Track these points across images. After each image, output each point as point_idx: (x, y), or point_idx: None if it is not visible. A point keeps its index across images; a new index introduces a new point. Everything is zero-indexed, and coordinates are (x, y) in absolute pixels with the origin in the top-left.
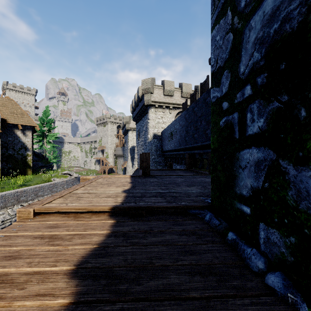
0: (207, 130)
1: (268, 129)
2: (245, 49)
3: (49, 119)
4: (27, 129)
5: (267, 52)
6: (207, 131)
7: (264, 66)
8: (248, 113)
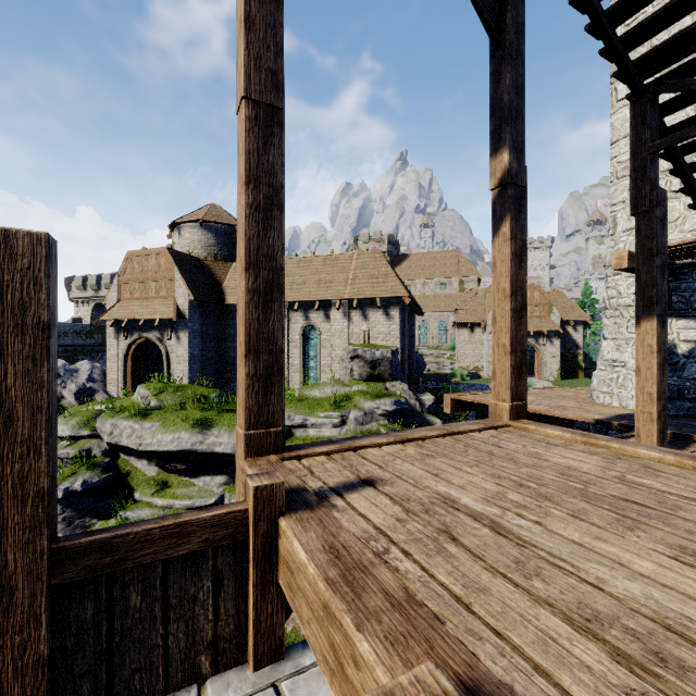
0: None
1: None
2: None
3: (594, 300)
4: (578, 323)
5: None
6: None
7: None
8: None
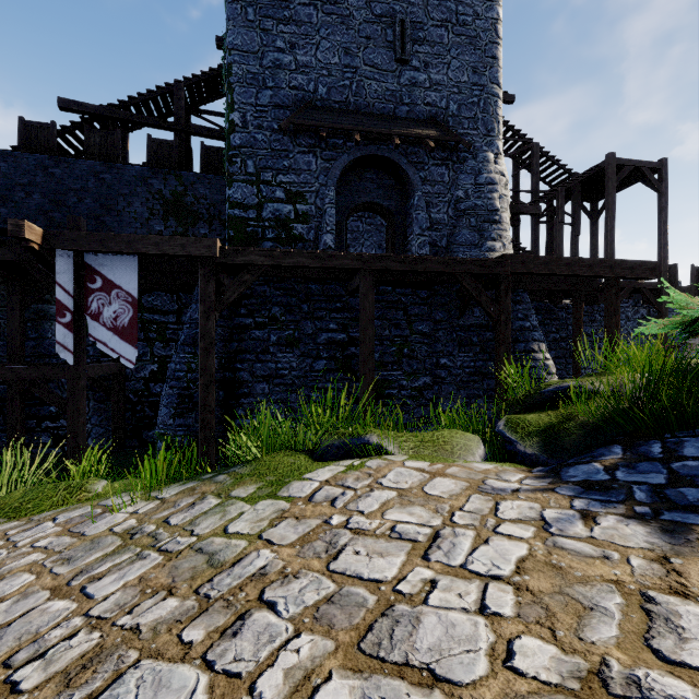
0: (104, 216)
1: (275, 238)
2: (266, 210)
3: None
4: None
5: (275, 218)
6: (104, 218)
7: (274, 221)
8: (267, 231)
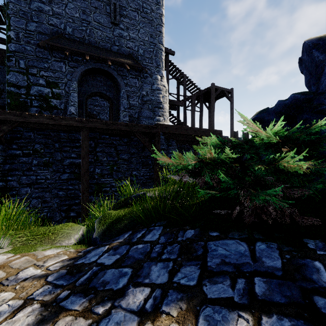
0: None
1: (39, 106)
2: (32, 90)
3: None
4: None
5: (39, 95)
6: None
7: (38, 96)
8: (33, 102)
